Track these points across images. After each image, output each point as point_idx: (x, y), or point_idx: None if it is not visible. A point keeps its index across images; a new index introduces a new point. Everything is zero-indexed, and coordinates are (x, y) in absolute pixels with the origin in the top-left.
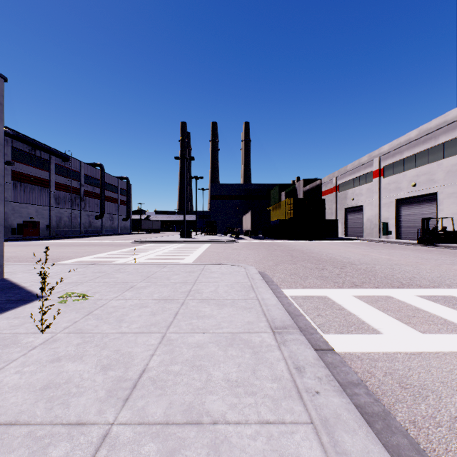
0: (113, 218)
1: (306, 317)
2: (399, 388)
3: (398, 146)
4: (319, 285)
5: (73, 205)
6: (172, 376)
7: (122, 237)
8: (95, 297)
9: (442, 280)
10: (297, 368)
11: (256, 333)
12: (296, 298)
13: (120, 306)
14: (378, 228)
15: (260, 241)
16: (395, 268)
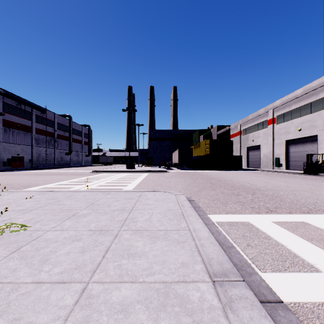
0: (78, 154)
1: (237, 248)
2: None
3: (288, 101)
4: (239, 211)
5: (49, 145)
6: None
7: (84, 168)
8: (34, 227)
9: None
10: None
11: (193, 282)
12: (222, 225)
13: (53, 239)
14: (272, 161)
15: (185, 171)
16: (296, 193)
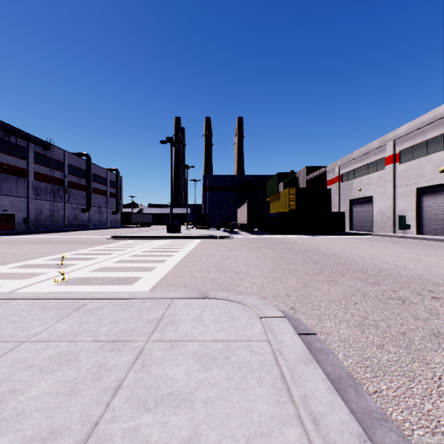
0: (101, 211)
1: None
2: None
3: (420, 126)
4: None
5: (56, 197)
6: None
7: (106, 231)
8: None
9: None
10: None
11: None
12: None
13: None
14: (393, 221)
15: (258, 237)
16: None
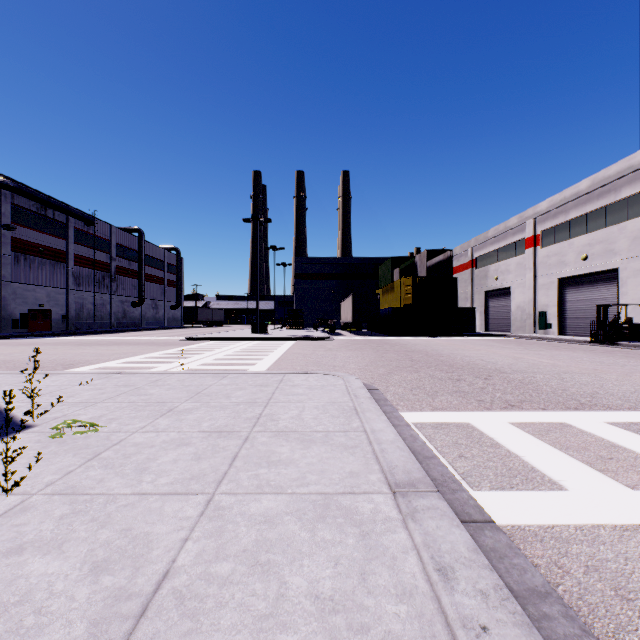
0: (157, 305)
1: (442, 459)
2: (617, 599)
3: (562, 203)
4: (456, 406)
5: (101, 287)
6: (215, 587)
7: (169, 332)
8: (110, 427)
9: (639, 397)
10: (440, 571)
11: (365, 494)
12: (423, 427)
13: (146, 444)
14: (533, 319)
15: (365, 338)
16: (565, 378)
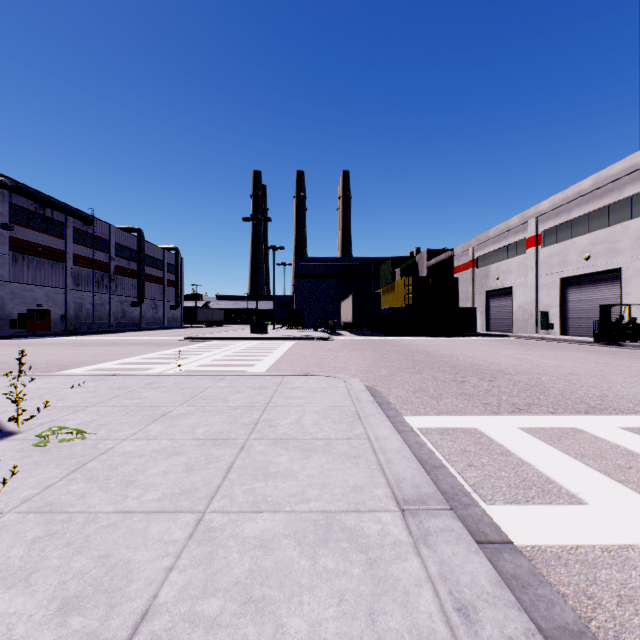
0: (156, 305)
1: (450, 469)
2: None
3: (564, 202)
4: (462, 410)
5: (100, 287)
6: (200, 632)
7: (168, 332)
8: (98, 434)
9: None
10: (461, 611)
11: (371, 512)
12: (429, 433)
13: (135, 453)
14: (535, 319)
15: (365, 339)
16: (571, 380)
